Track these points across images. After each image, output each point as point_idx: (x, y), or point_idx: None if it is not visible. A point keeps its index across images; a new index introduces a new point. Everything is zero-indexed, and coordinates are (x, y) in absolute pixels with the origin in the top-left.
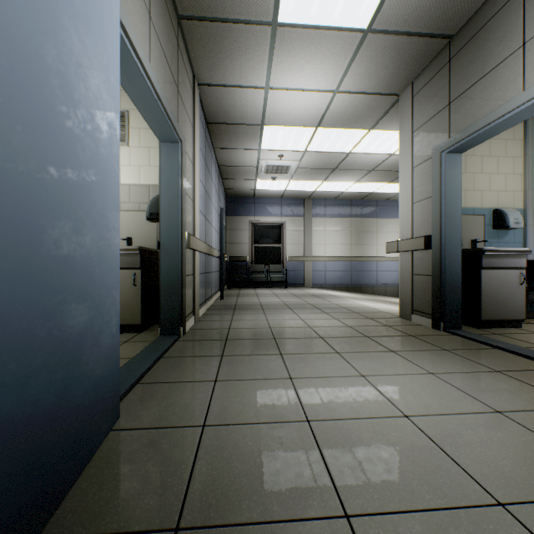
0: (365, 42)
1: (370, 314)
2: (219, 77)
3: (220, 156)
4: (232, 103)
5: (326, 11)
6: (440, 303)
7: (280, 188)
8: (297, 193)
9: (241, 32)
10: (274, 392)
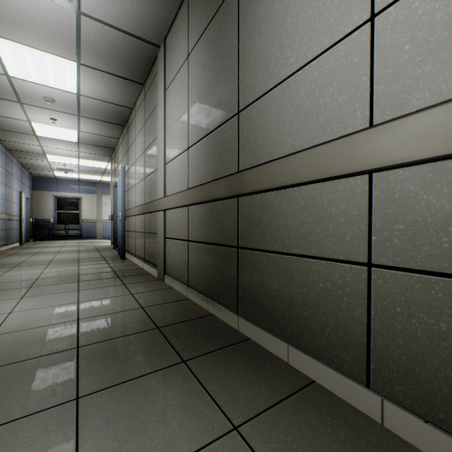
0: (81, 144)
1: (100, 246)
2: (12, 140)
3: (21, 160)
4: (23, 147)
5: (58, 137)
6: (114, 239)
7: (75, 177)
8: (89, 180)
9: (21, 134)
10: (21, 259)
